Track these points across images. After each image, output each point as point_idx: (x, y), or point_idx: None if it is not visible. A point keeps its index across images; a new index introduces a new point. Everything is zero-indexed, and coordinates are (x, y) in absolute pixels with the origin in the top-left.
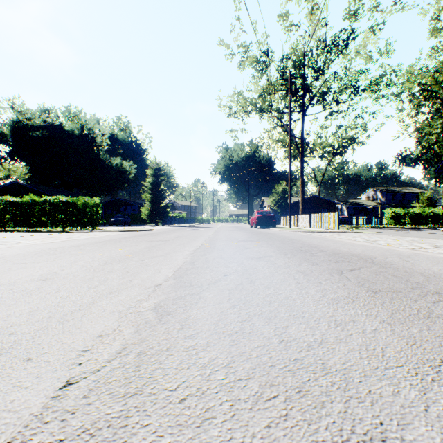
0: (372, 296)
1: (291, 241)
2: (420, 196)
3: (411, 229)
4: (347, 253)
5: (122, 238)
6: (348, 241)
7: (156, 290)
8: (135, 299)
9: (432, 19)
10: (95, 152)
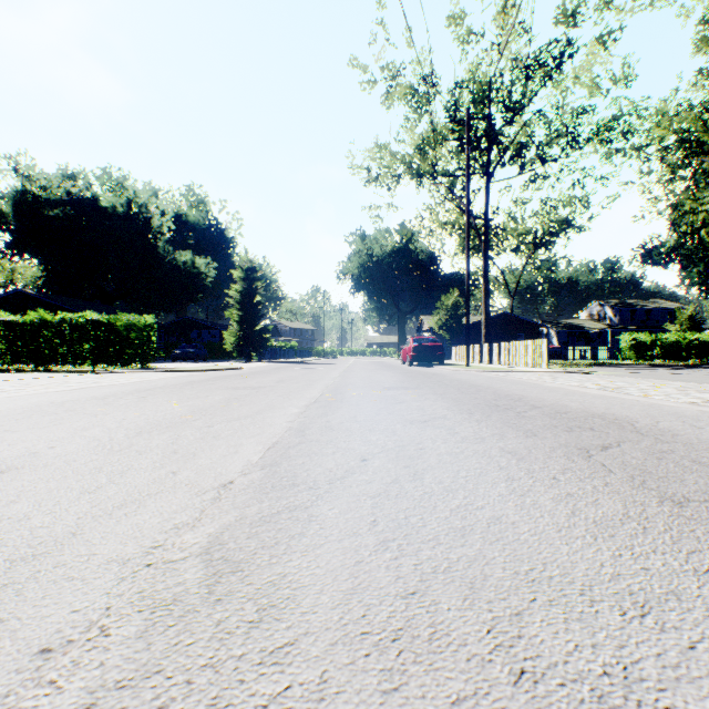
0: (679, 514)
1: (474, 389)
2: (677, 314)
3: (666, 367)
4: (581, 412)
5: (187, 383)
6: (572, 388)
7: (219, 497)
8: (169, 523)
9: (699, 22)
10: (150, 243)
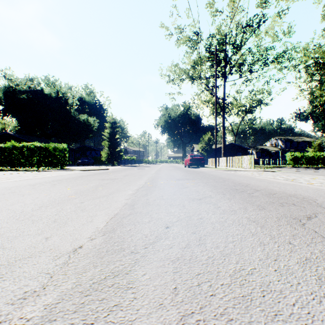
0: None
1: (222, 180)
2: (312, 143)
3: (309, 168)
4: (282, 193)
5: (80, 176)
6: (271, 179)
7: (68, 262)
8: (20, 291)
9: (324, 6)
10: (67, 110)
